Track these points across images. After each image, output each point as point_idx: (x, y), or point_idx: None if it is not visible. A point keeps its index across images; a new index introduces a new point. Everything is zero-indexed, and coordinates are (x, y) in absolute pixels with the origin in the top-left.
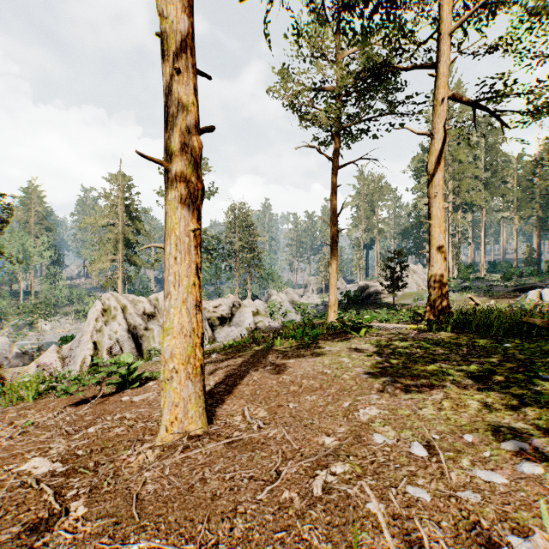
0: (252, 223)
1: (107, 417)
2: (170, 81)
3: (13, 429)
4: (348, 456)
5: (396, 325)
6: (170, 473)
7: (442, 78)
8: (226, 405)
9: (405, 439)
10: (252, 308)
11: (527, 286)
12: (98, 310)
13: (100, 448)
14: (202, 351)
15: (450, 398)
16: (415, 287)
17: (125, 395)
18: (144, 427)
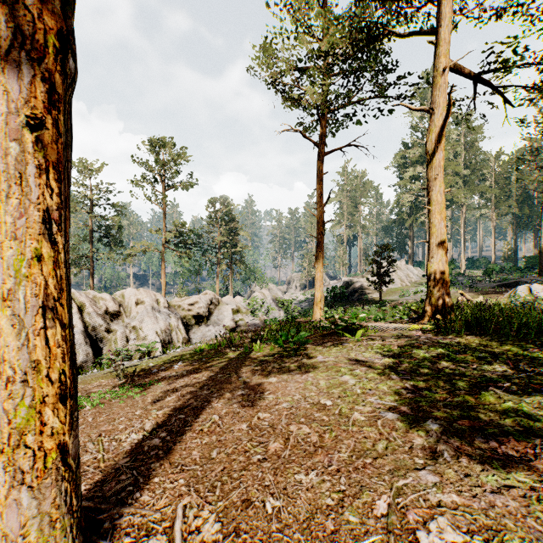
0: (234, 217)
1: None
2: None
3: None
4: None
5: (395, 325)
6: None
7: (443, 45)
8: (150, 491)
9: None
10: (232, 305)
11: (512, 281)
12: None
13: None
14: (64, 412)
15: None
16: (399, 283)
17: None
18: None
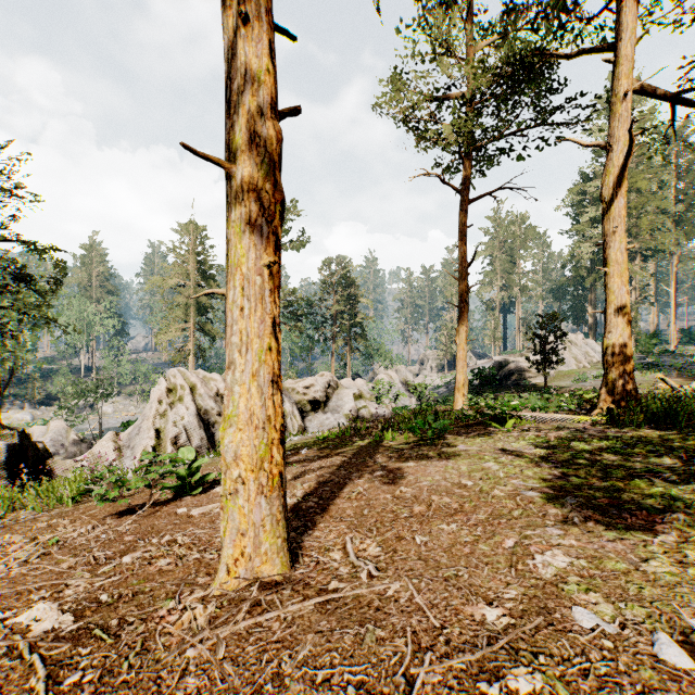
0: (353, 281)
1: (152, 539)
2: (234, 39)
3: (33, 548)
4: (536, 655)
5: (557, 415)
6: (226, 653)
7: (625, 63)
8: (319, 531)
9: (636, 625)
10: (353, 389)
11: None
12: (162, 389)
13: (132, 593)
14: (282, 451)
15: (693, 543)
16: (574, 364)
17: (183, 504)
18: (199, 560)
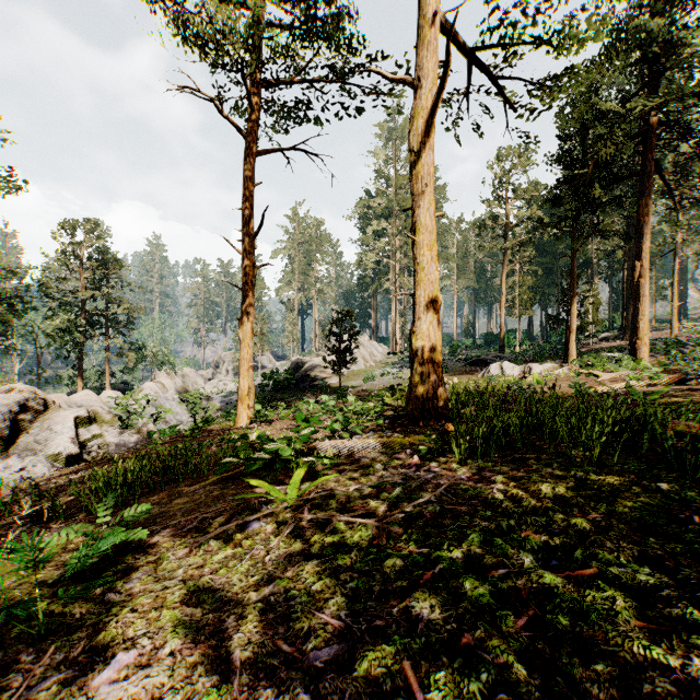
0: (114, 258)
1: None
2: None
3: None
4: None
5: (368, 442)
6: None
7: None
8: None
9: None
10: (78, 410)
11: (481, 359)
12: None
13: None
14: None
15: None
16: (363, 364)
17: None
18: None
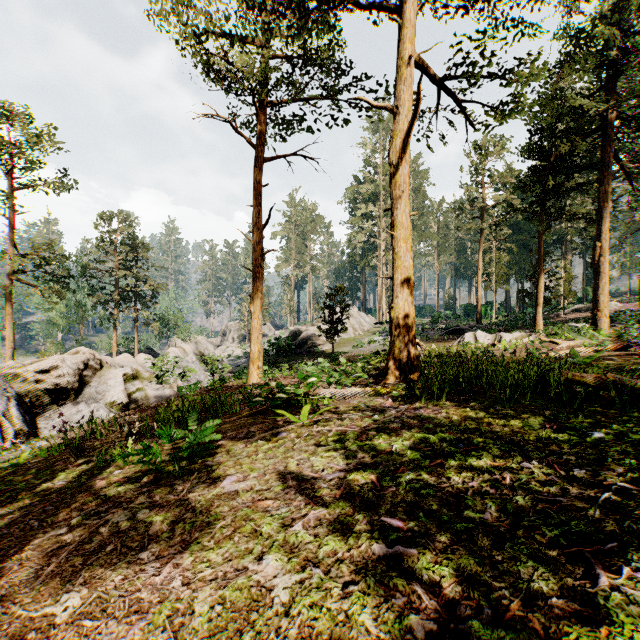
0: (141, 243)
1: None
2: None
3: None
4: None
5: (356, 390)
6: None
7: (410, 26)
8: None
9: None
10: (125, 369)
11: (458, 328)
12: None
13: None
14: None
15: None
16: (352, 332)
17: None
18: None
